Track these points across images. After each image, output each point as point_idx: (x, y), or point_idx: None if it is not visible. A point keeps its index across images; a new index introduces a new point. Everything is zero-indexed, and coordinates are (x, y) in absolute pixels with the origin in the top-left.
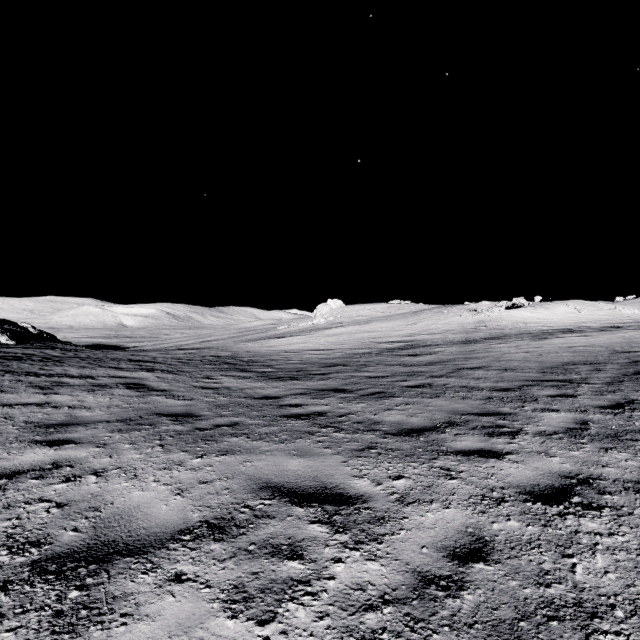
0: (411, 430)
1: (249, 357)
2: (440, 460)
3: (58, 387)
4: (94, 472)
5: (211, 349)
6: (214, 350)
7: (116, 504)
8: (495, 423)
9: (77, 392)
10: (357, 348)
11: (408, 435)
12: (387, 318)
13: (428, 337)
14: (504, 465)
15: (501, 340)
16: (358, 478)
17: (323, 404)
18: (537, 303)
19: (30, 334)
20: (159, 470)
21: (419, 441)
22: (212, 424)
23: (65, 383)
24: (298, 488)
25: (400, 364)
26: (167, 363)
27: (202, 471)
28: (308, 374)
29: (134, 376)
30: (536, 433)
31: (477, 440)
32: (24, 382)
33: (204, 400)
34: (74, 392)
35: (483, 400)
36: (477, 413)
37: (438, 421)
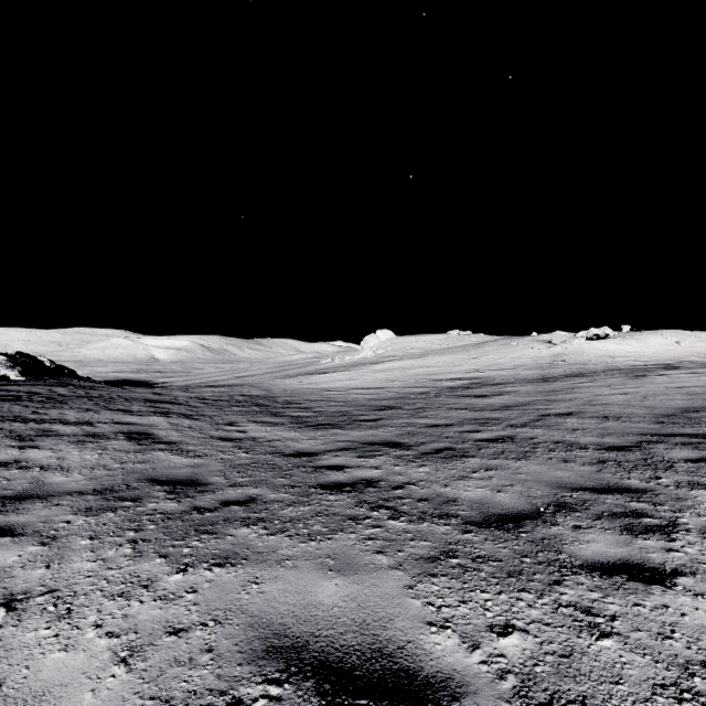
0: (503, 517)
1: (285, 397)
2: (568, 587)
3: (42, 438)
4: (8, 600)
5: (244, 386)
6: (247, 388)
7: (7, 686)
8: (628, 508)
9: (62, 445)
10: (411, 386)
11: (501, 527)
12: (445, 351)
13: (495, 373)
14: (683, 603)
15: (587, 378)
16: (436, 629)
17: (373, 466)
18: (623, 333)
19: (46, 369)
20: (110, 599)
21: (521, 540)
22: (219, 500)
23: (54, 432)
24: (332, 652)
25: (466, 408)
26: (188, 404)
27: (178, 603)
28: (354, 420)
29: (142, 422)
30: (704, 530)
31: (613, 541)
32: (4, 430)
33: (219, 457)
34: (58, 445)
35: (594, 465)
36: (594, 488)
37: (540, 501)
